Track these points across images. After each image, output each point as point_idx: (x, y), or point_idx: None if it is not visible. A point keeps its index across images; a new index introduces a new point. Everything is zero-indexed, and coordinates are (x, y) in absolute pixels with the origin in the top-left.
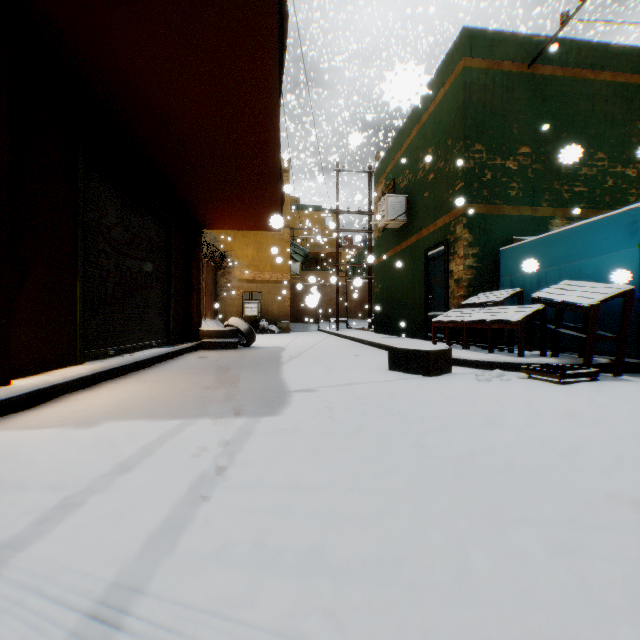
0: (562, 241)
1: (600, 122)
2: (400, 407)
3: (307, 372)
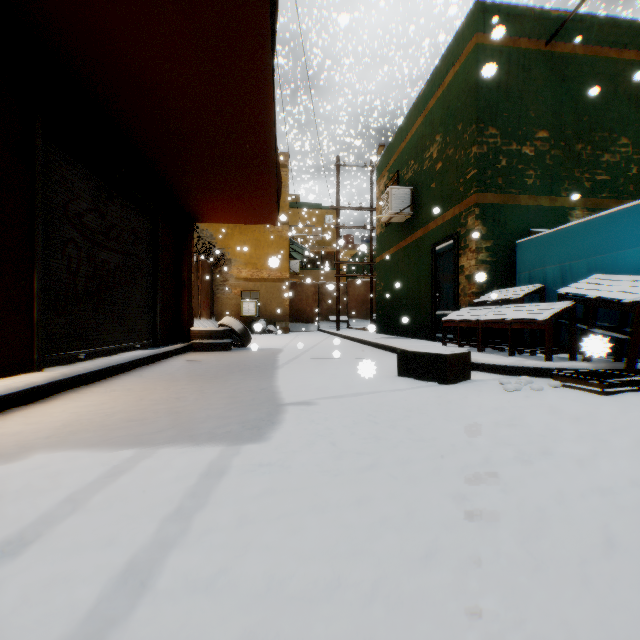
0: (591, 231)
1: (623, 105)
2: (420, 428)
3: (305, 378)
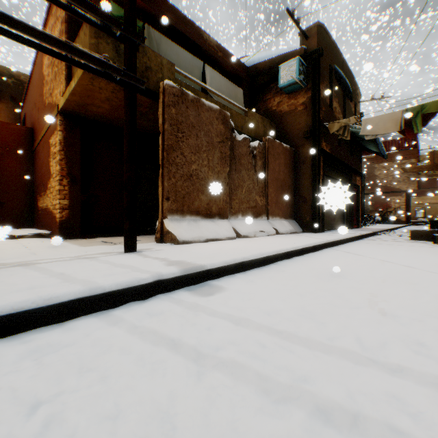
0: None
1: None
2: None
3: None
